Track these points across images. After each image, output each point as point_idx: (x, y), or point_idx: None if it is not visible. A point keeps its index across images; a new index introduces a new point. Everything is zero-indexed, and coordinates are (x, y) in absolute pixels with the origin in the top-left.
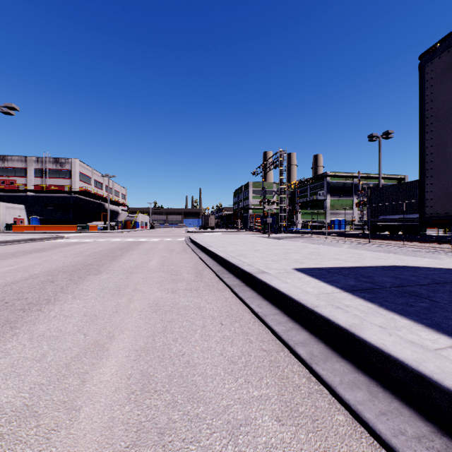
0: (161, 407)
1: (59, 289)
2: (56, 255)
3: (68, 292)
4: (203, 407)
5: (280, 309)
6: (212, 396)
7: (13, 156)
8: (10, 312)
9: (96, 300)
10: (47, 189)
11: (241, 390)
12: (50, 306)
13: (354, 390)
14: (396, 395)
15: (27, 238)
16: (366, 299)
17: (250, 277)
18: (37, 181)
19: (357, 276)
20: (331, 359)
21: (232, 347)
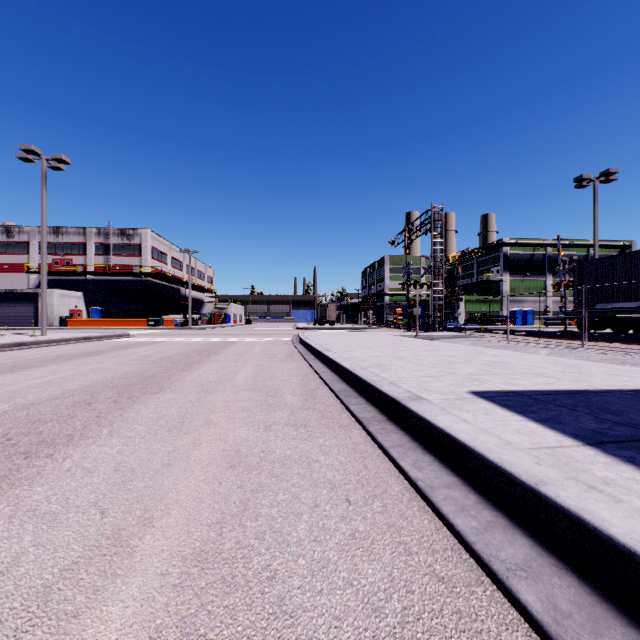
0: None
1: (94, 418)
2: (109, 361)
3: (106, 422)
4: None
5: (458, 475)
6: None
7: (68, 228)
8: (5, 458)
9: (142, 440)
10: (111, 271)
11: None
12: (69, 448)
13: None
14: None
15: (80, 336)
16: (639, 464)
17: (395, 405)
18: (99, 260)
19: (593, 410)
20: (608, 628)
21: (370, 565)
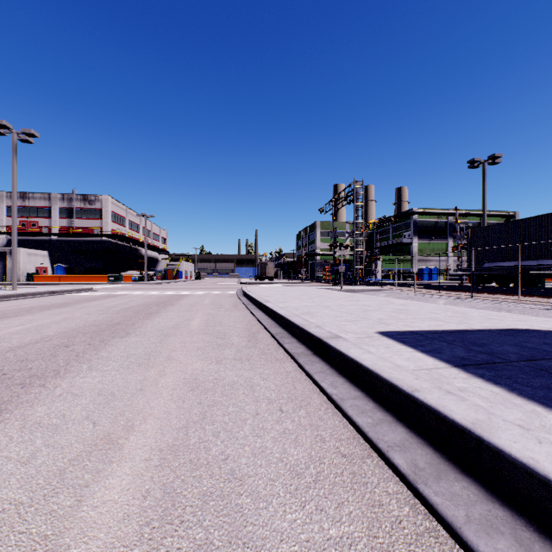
0: None
1: (73, 357)
2: (78, 311)
3: (84, 360)
4: None
5: (363, 390)
6: (266, 535)
7: (34, 193)
8: (5, 388)
9: (117, 372)
10: (74, 232)
11: (310, 524)
12: (57, 379)
13: (493, 537)
14: None
15: (48, 290)
16: (486, 378)
17: (319, 343)
18: (63, 222)
19: (465, 344)
20: (446, 475)
21: (295, 449)
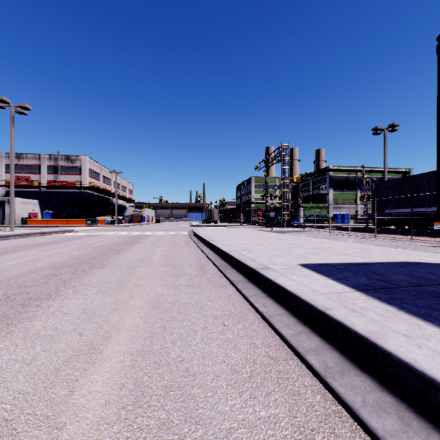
0: (154, 429)
1: (61, 284)
2: (63, 248)
3: (70, 286)
4: (201, 430)
5: (287, 309)
6: (212, 415)
7: (27, 154)
8: (9, 307)
9: (96, 295)
10: (59, 185)
11: (245, 408)
12: (50, 301)
13: (382, 416)
14: (434, 425)
15: (39, 231)
16: (382, 300)
17: (254, 273)
18: (50, 177)
19: (368, 273)
20: (349, 372)
21: (235, 353)
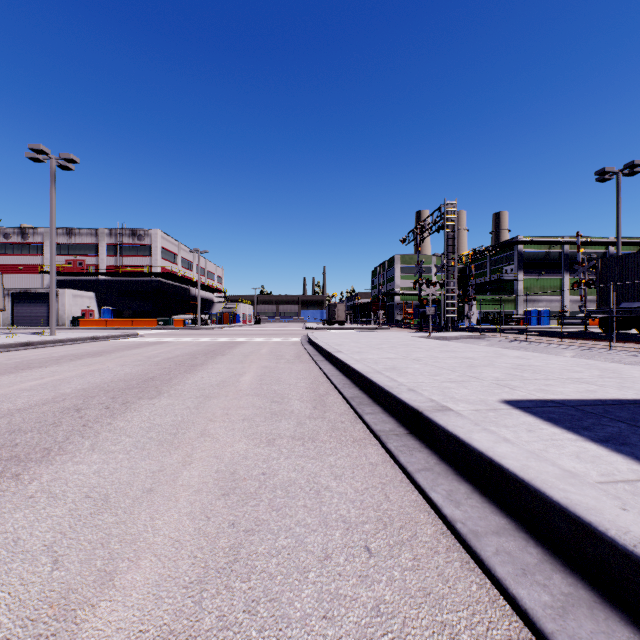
0: None
1: (79, 427)
2: (112, 362)
3: (91, 433)
4: None
5: (507, 514)
6: None
7: (81, 229)
8: None
9: (126, 456)
10: (122, 271)
11: None
12: (41, 466)
13: None
14: None
15: (88, 336)
16: None
17: (417, 417)
18: (110, 260)
19: None
20: None
21: None
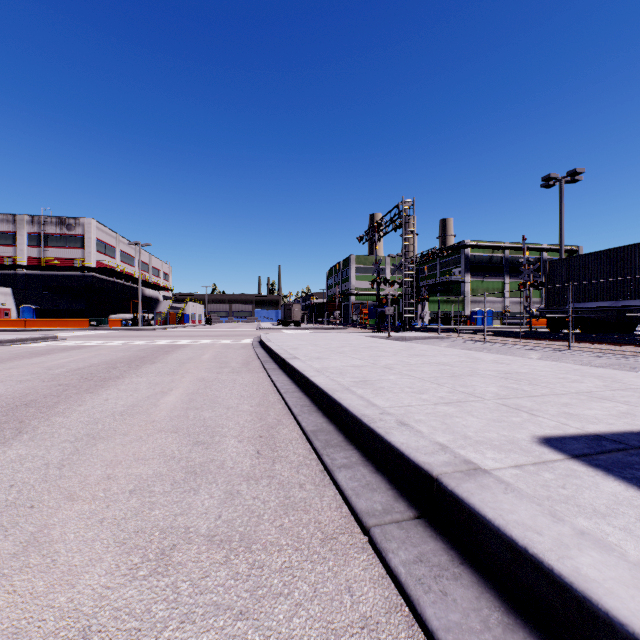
0: None
1: None
2: None
3: None
4: None
5: None
6: None
7: None
8: None
9: None
10: (47, 264)
11: None
12: None
13: None
14: None
15: None
16: None
17: (430, 486)
18: (32, 251)
19: None
20: None
21: None
